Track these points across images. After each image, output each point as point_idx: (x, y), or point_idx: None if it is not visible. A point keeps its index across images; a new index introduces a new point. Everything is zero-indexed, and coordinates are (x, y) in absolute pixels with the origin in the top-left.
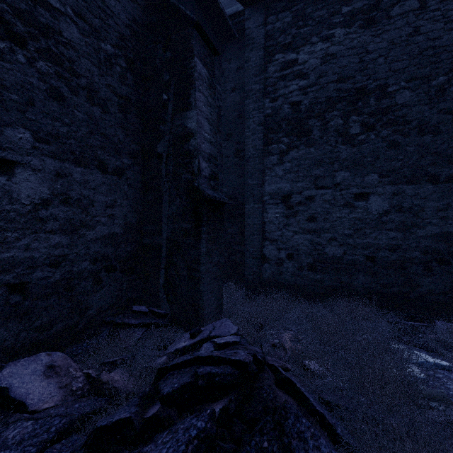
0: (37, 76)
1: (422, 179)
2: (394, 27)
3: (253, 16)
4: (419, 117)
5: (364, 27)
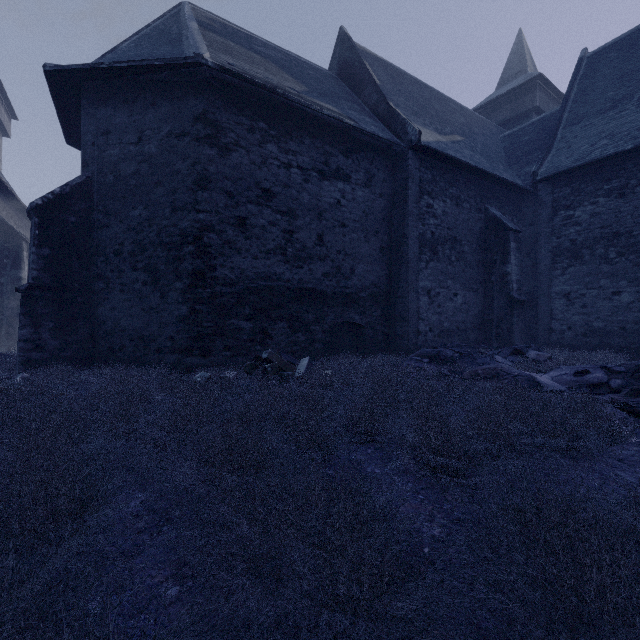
0: (460, 267)
1: None
2: (637, 198)
3: (544, 189)
4: None
5: (618, 198)
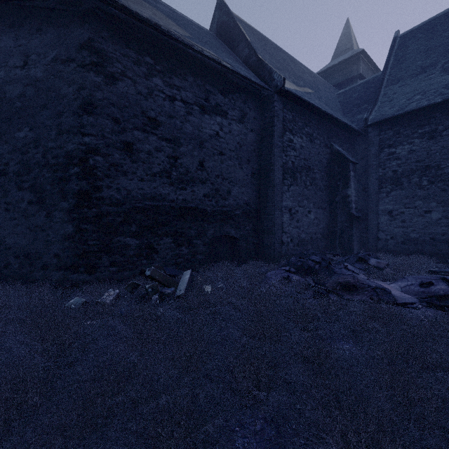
0: (313, 190)
1: None
2: (444, 140)
3: (373, 131)
4: None
5: (429, 139)
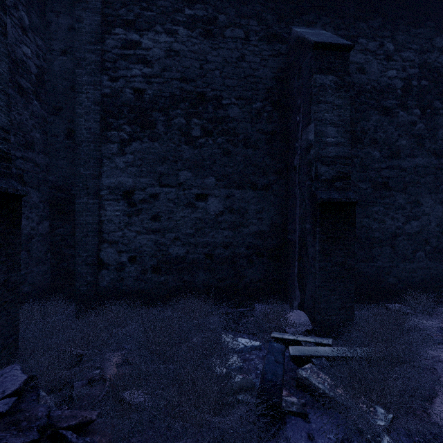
0: None
1: (246, 185)
2: (227, 47)
3: None
4: (244, 132)
5: (204, 37)
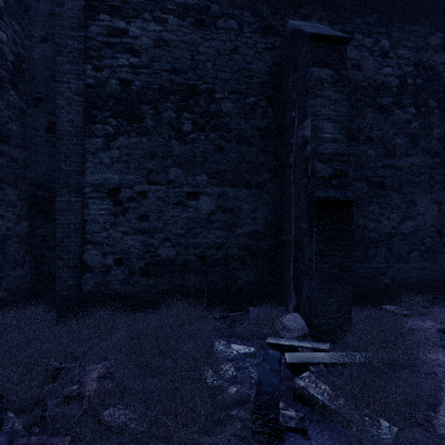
0: None
1: (240, 183)
2: (220, 38)
3: None
4: (238, 127)
5: (196, 27)
